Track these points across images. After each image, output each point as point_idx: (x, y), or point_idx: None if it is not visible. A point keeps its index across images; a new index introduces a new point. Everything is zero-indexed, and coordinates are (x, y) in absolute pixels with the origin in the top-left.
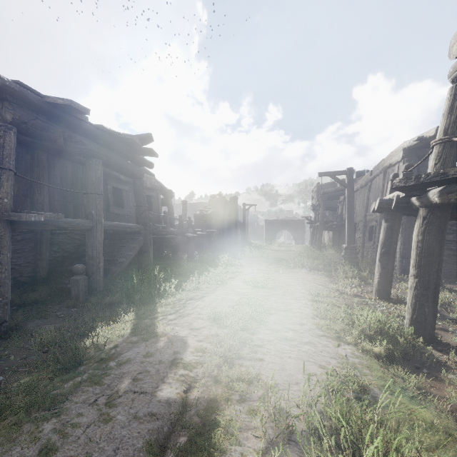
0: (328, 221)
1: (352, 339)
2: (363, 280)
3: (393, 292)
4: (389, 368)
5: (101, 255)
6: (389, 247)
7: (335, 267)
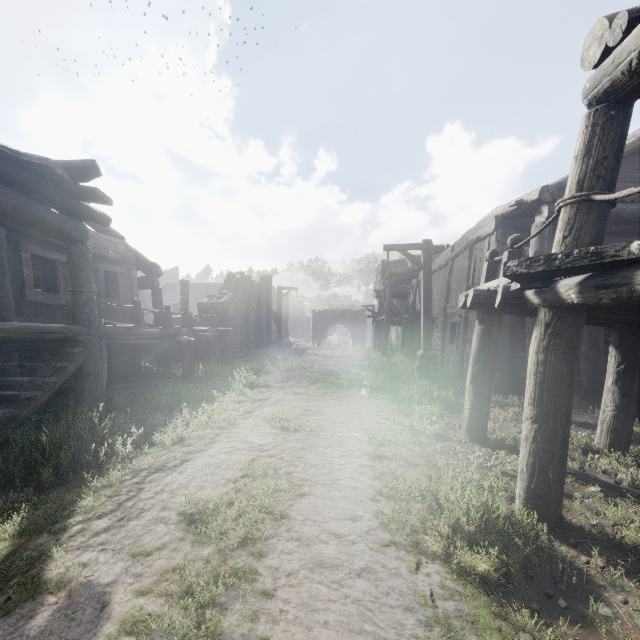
0: (397, 314)
1: (440, 545)
2: (446, 406)
3: (489, 427)
4: (505, 604)
5: None
6: (485, 362)
7: (406, 383)
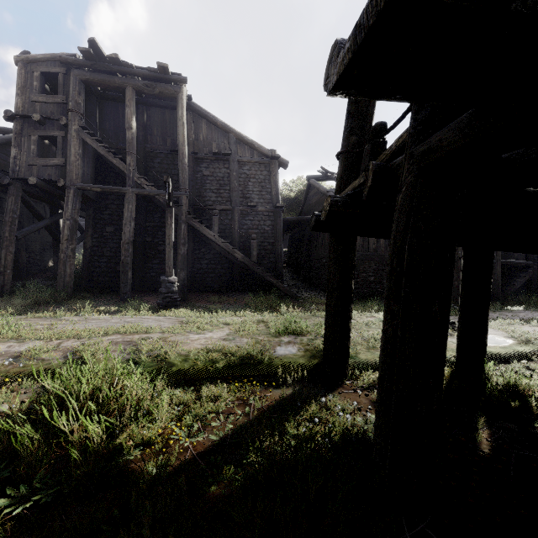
0: None
1: None
2: None
3: None
4: None
5: (499, 279)
6: None
7: None
